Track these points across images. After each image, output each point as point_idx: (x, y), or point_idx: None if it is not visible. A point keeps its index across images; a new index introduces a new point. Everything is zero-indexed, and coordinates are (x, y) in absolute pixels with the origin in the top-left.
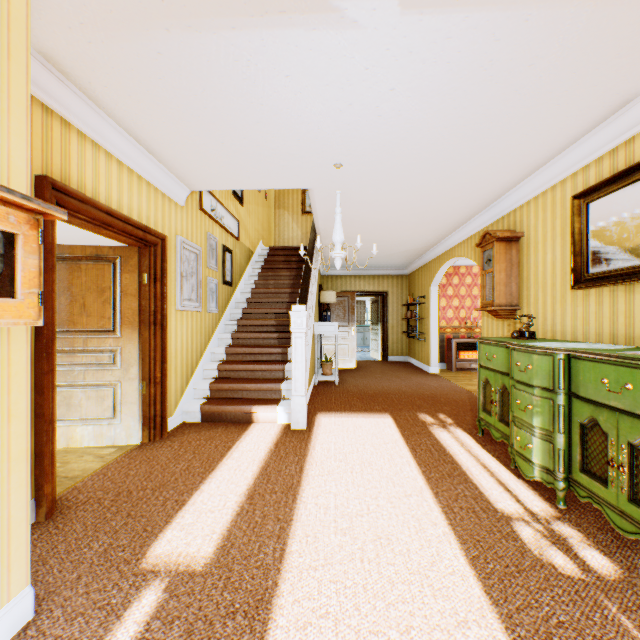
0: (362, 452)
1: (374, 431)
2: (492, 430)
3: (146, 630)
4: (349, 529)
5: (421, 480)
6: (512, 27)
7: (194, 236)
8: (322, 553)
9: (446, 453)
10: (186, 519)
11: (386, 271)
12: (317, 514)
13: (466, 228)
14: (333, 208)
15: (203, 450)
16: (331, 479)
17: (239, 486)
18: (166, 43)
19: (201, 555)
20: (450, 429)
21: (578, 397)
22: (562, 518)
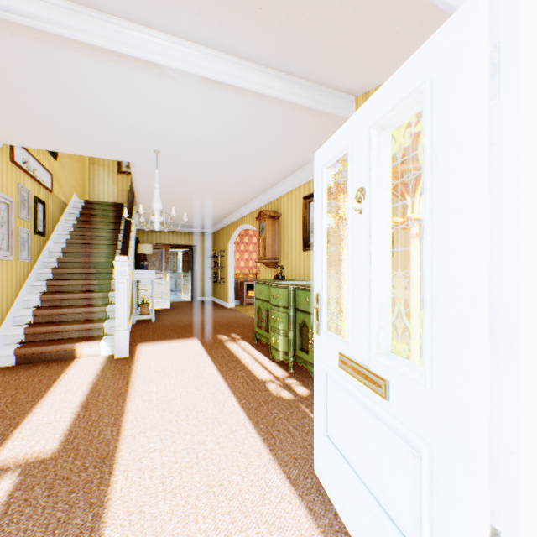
0: (176, 364)
1: (185, 350)
2: (262, 338)
3: (11, 498)
4: (168, 408)
5: (217, 373)
6: (264, 107)
7: (5, 187)
8: (149, 424)
9: (234, 356)
10: (25, 433)
11: (196, 229)
12: (144, 405)
13: (251, 205)
14: (152, 179)
15: (26, 385)
16: (153, 384)
17: (73, 402)
18: (8, 40)
19: (48, 449)
20: (238, 342)
21: (298, 310)
22: (291, 376)
